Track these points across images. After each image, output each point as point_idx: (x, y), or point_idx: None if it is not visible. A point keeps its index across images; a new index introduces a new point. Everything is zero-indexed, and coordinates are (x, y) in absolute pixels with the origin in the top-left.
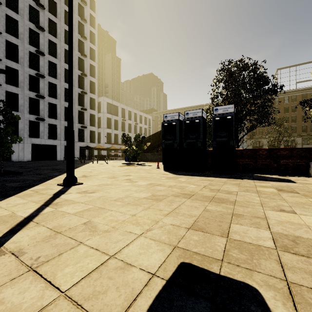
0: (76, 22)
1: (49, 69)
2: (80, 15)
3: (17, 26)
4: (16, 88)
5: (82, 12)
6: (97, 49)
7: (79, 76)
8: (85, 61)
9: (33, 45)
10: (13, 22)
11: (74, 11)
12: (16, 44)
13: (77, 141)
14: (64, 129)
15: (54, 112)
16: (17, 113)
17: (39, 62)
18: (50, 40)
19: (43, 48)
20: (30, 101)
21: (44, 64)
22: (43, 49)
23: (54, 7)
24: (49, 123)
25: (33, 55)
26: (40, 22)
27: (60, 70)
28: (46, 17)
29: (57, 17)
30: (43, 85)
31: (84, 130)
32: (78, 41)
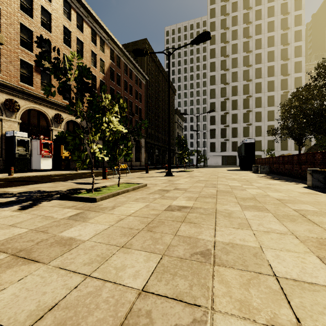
0: (278, 53)
1: (256, 103)
2: (283, 42)
3: (237, 88)
4: (236, 124)
5: (285, 38)
6: (304, 58)
7: (282, 95)
8: (288, 79)
9: (245, 94)
10: (235, 87)
11: (276, 45)
12: (236, 99)
13: (279, 150)
14: (267, 143)
15: (259, 131)
16: (237, 138)
17: (249, 102)
18: (256, 83)
19: (251, 91)
20: (244, 129)
21: (252, 102)
22: (251, 93)
23: (259, 57)
24: (255, 140)
25: (246, 99)
26: (249, 76)
27: (264, 99)
28: (253, 70)
29: (262, 63)
30: (251, 116)
31: (287, 140)
32: (281, 66)
